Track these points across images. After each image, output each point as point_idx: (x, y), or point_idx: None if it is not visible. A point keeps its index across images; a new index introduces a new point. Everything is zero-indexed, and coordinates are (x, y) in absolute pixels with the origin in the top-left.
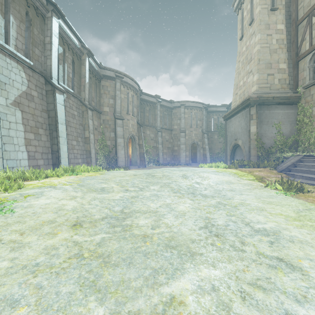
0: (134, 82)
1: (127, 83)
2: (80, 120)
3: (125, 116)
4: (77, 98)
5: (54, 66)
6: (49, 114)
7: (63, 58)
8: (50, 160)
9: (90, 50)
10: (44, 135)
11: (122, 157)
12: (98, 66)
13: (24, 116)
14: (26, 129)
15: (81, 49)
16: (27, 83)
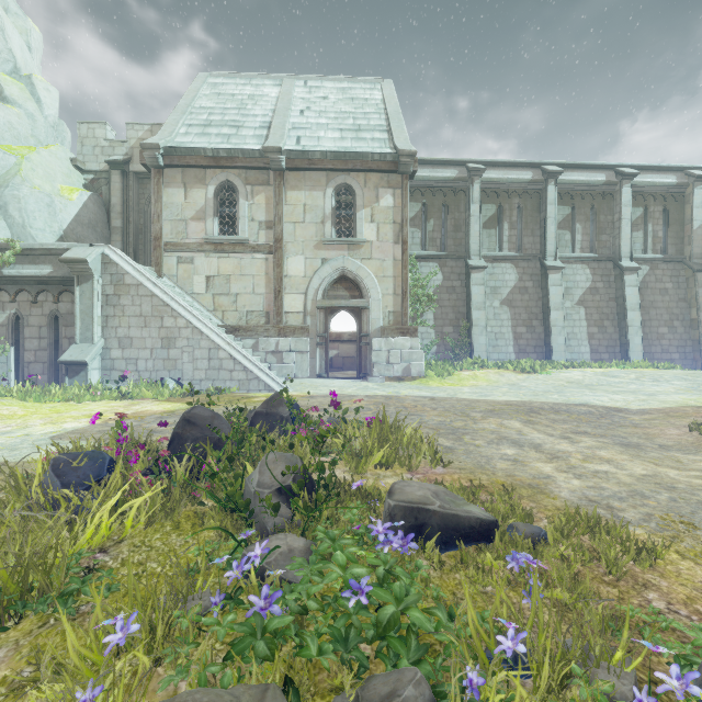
0: None
1: None
2: (679, 294)
3: None
4: (673, 262)
5: (625, 242)
6: (617, 302)
7: (643, 219)
8: (618, 354)
9: (701, 174)
10: (610, 327)
11: None
12: None
13: (588, 312)
14: (589, 323)
15: (681, 183)
16: (592, 278)
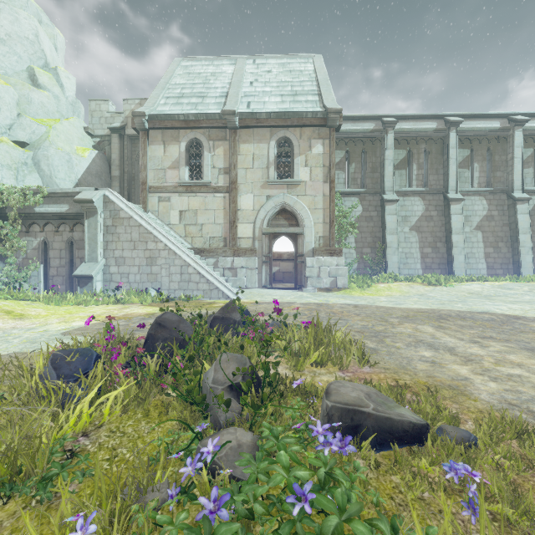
0: None
1: None
2: None
3: None
4: None
5: (517, 177)
6: (510, 227)
7: (533, 158)
8: (511, 270)
9: None
10: (504, 247)
11: None
12: None
13: (484, 235)
14: (486, 245)
15: None
16: (488, 207)
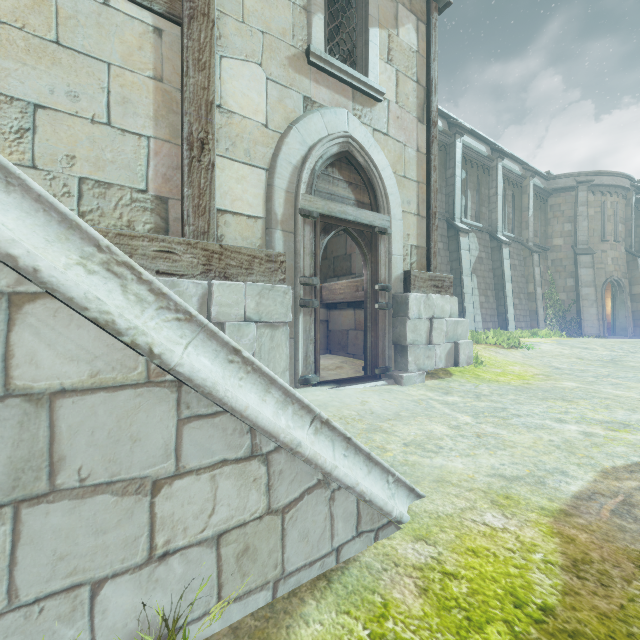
0: (618, 178)
1: (601, 186)
2: (521, 270)
3: (596, 246)
4: (517, 242)
5: (499, 217)
6: (494, 273)
7: (503, 200)
8: (496, 323)
9: (536, 170)
10: (491, 296)
11: (591, 319)
12: (544, 179)
13: (478, 281)
14: (480, 292)
15: (523, 174)
16: (478, 247)
